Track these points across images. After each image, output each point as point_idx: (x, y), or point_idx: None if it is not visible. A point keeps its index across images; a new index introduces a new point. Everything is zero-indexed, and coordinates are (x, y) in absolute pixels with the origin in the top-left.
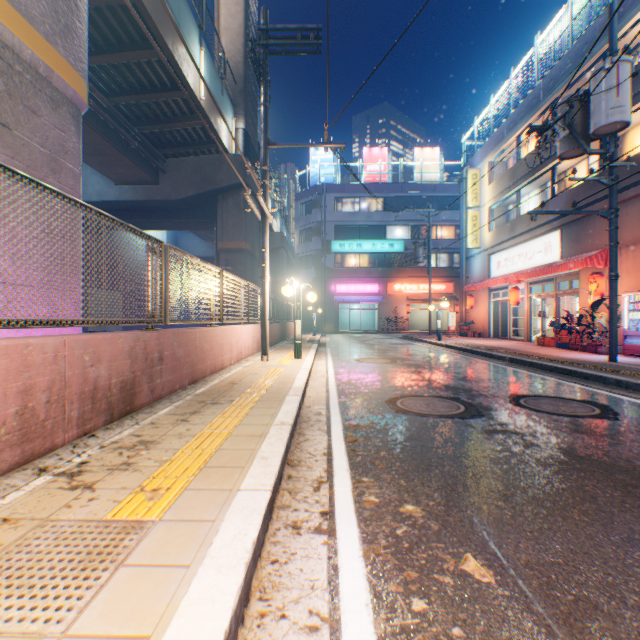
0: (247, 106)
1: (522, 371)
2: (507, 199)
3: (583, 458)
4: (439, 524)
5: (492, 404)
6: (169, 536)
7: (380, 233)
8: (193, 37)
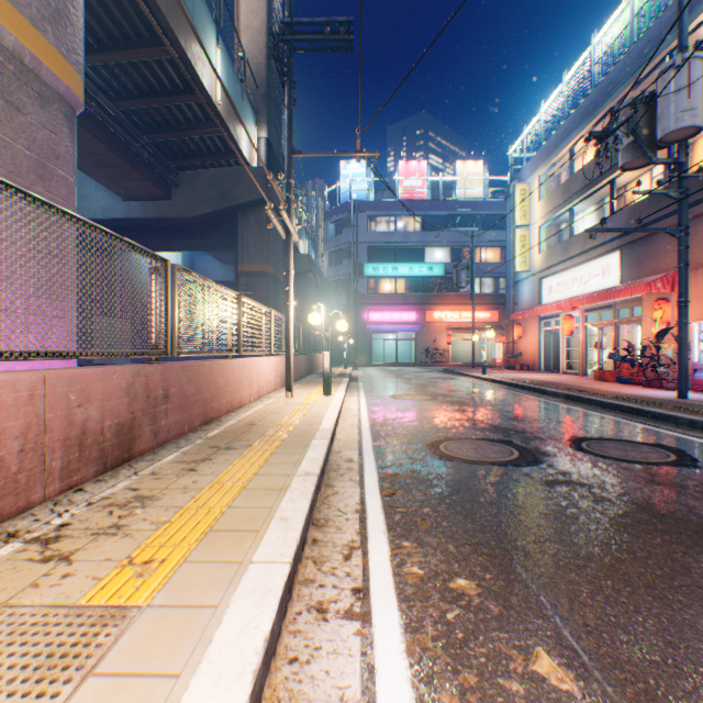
0: (270, 113)
1: (580, 409)
2: (560, 217)
3: (665, 516)
4: (500, 605)
5: (550, 448)
6: (157, 630)
7: (418, 255)
8: (209, 33)
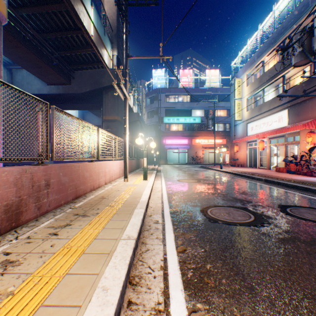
0: (118, 43)
1: (275, 187)
2: (256, 94)
3: None
4: None
5: (270, 213)
6: None
7: (188, 113)
8: None
